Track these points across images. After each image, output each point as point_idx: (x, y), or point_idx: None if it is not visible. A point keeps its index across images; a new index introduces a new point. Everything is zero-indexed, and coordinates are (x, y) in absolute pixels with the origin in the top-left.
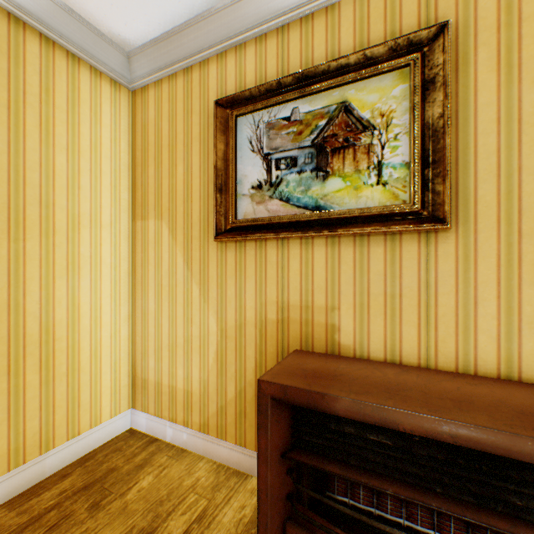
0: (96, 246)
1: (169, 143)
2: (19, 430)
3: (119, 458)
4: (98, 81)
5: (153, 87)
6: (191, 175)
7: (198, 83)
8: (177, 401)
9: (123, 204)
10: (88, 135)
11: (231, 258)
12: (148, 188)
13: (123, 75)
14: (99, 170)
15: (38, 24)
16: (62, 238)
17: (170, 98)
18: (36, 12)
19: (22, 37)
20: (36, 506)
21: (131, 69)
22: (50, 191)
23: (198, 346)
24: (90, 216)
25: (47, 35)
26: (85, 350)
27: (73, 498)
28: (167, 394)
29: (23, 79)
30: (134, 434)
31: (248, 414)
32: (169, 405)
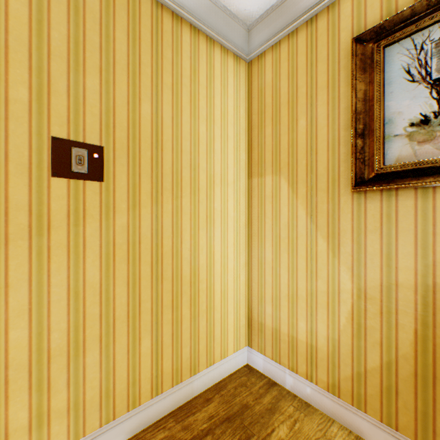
0: (224, 202)
1: (288, 99)
2: (178, 354)
3: (247, 395)
4: (225, 58)
5: (269, 51)
6: (315, 126)
7: (325, 29)
8: (297, 352)
9: (241, 164)
10: (218, 106)
11: (373, 209)
12: (265, 147)
13: (243, 49)
14: (226, 135)
15: (190, 16)
16: (203, 195)
17: (289, 55)
18: (189, 6)
19: (179, 31)
20: (193, 424)
21: (249, 42)
22: (196, 156)
23: (325, 302)
24: (220, 176)
25: (194, 25)
26: (217, 292)
27: (221, 427)
28: (285, 342)
29: (180, 65)
30: (252, 371)
31: (401, 392)
32: (288, 354)
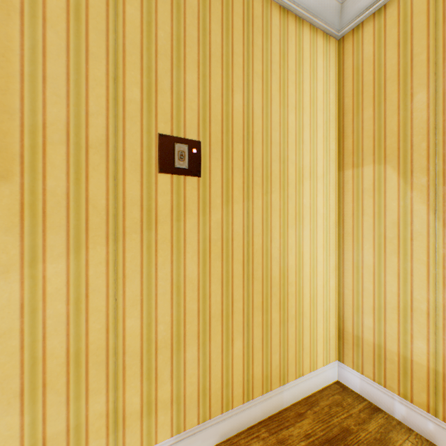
0: (312, 197)
1: (398, 72)
2: (267, 360)
3: (346, 417)
4: (313, 38)
5: (369, 21)
6: (442, 99)
7: None
8: (412, 377)
9: (331, 155)
10: (307, 91)
11: None
12: (362, 133)
13: (333, 24)
14: (315, 124)
15: None
16: (292, 190)
17: (399, 19)
18: None
19: (268, 14)
20: (289, 440)
21: (341, 15)
22: (284, 148)
23: None
24: (309, 169)
25: (283, 5)
26: (306, 297)
27: None
28: (393, 362)
29: (269, 51)
30: (346, 390)
31: None
32: (398, 377)
